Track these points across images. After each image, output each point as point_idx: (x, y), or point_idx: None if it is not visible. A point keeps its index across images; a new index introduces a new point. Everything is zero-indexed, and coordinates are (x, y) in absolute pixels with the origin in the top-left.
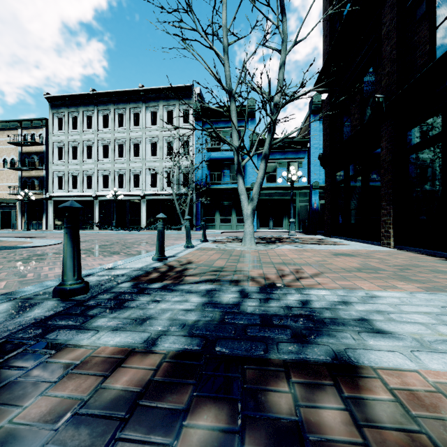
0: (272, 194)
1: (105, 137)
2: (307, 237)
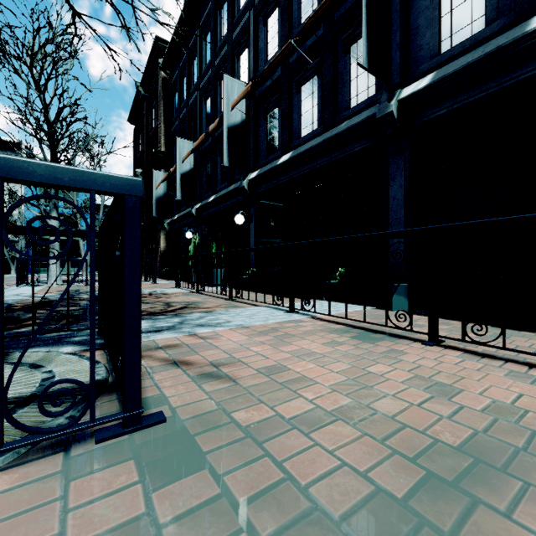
0: None
1: None
2: None
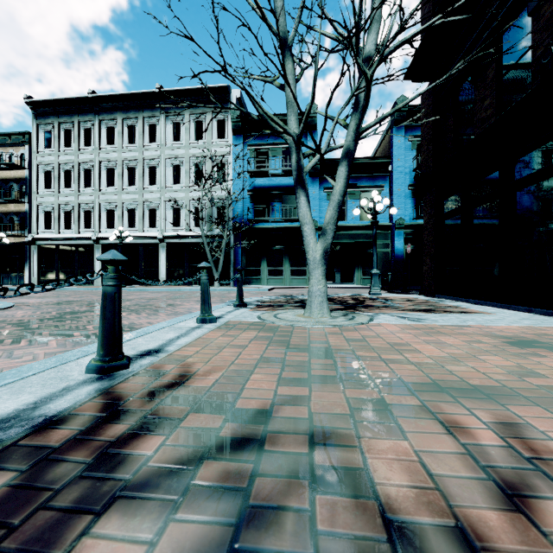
0: (340, 236)
1: (109, 157)
2: (400, 298)
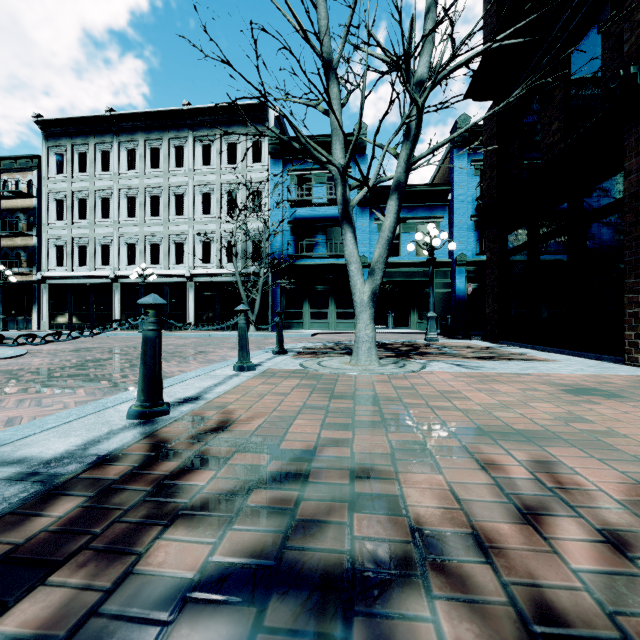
0: (393, 274)
1: (129, 184)
2: (459, 344)
